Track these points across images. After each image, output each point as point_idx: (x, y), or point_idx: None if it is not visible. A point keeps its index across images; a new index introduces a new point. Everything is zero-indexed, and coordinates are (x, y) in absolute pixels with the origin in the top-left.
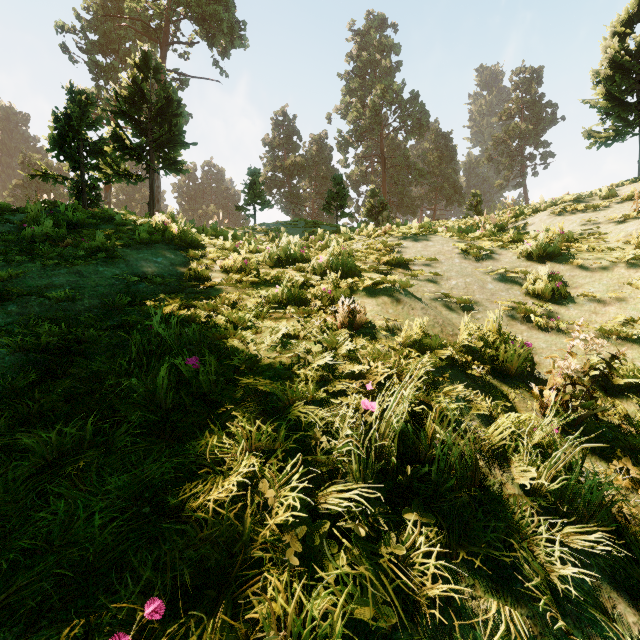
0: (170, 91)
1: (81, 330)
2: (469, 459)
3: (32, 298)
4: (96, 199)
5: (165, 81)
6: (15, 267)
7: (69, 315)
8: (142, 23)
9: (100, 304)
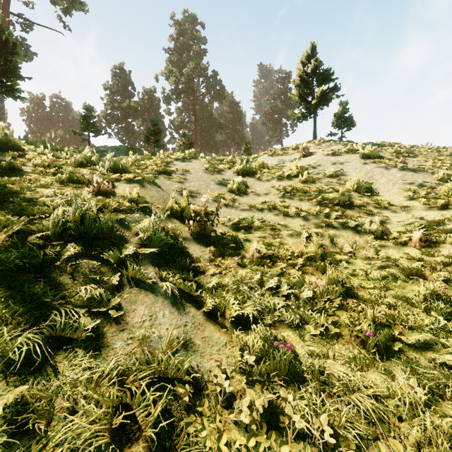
0: (6, 33)
1: None
2: (107, 226)
3: None
4: None
5: (1, 24)
6: None
7: None
8: None
9: None
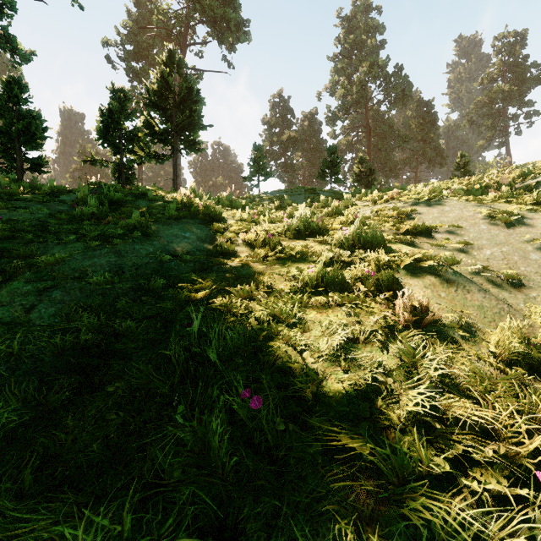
0: (190, 82)
1: (118, 321)
2: None
3: (75, 282)
4: (132, 177)
5: (186, 74)
6: (64, 247)
7: (108, 300)
8: (166, 31)
9: (136, 285)
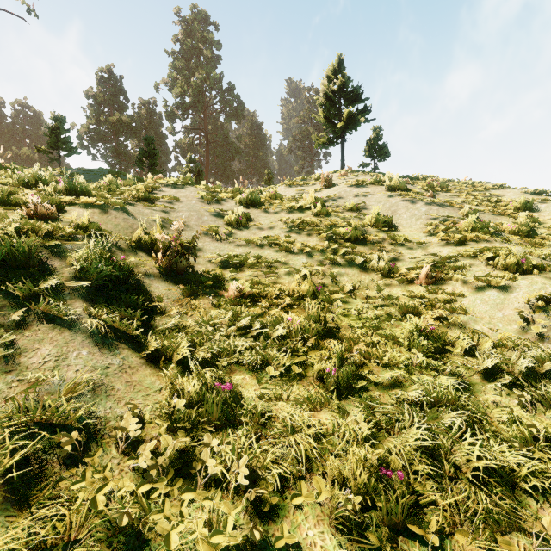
0: None
1: None
2: (22, 250)
3: None
4: None
5: None
6: None
7: None
8: None
9: None
